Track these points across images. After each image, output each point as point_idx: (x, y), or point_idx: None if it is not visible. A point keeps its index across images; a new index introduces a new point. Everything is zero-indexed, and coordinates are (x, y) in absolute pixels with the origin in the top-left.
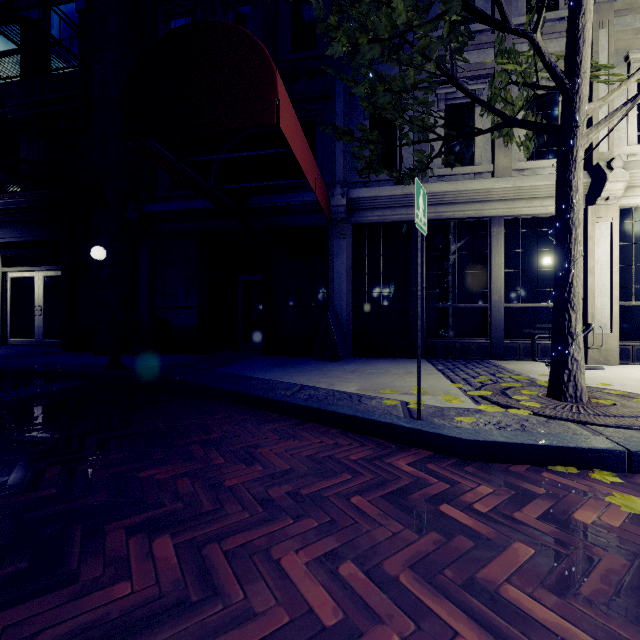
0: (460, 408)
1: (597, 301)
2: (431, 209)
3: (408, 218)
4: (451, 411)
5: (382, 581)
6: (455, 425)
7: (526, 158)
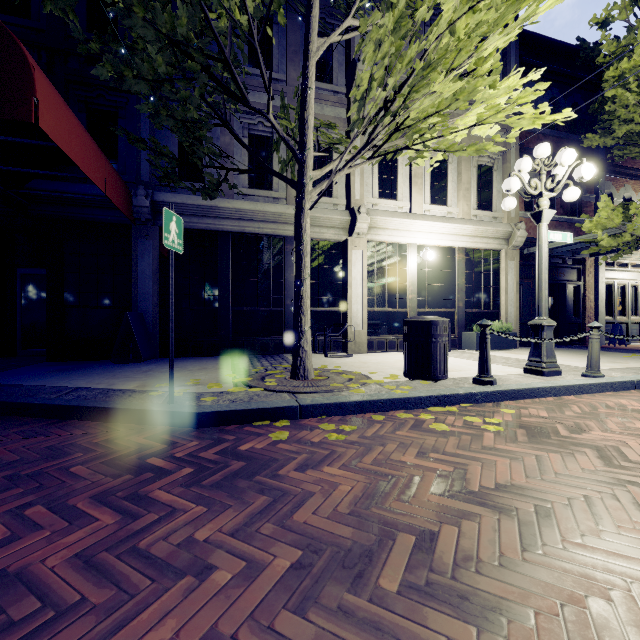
0: (217, 392)
1: (354, 307)
2: (235, 223)
3: (215, 228)
4: (208, 395)
5: (61, 510)
6: (200, 404)
7: None
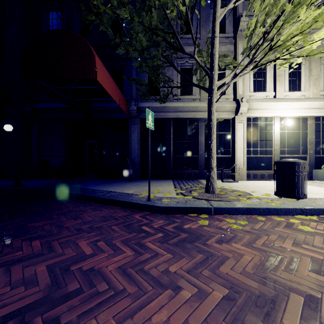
0: (169, 197)
1: (238, 154)
2: (174, 113)
3: (164, 117)
4: (164, 198)
5: (110, 245)
6: (162, 202)
7: None
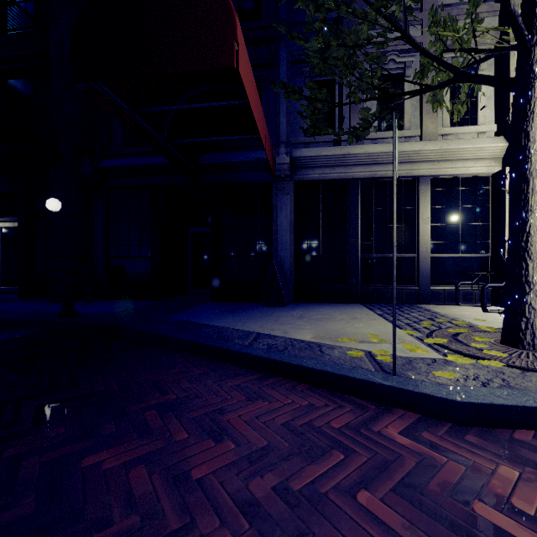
0: (426, 358)
1: None
2: (366, 168)
3: (345, 176)
4: (419, 362)
5: None
6: (435, 381)
7: (449, 124)
